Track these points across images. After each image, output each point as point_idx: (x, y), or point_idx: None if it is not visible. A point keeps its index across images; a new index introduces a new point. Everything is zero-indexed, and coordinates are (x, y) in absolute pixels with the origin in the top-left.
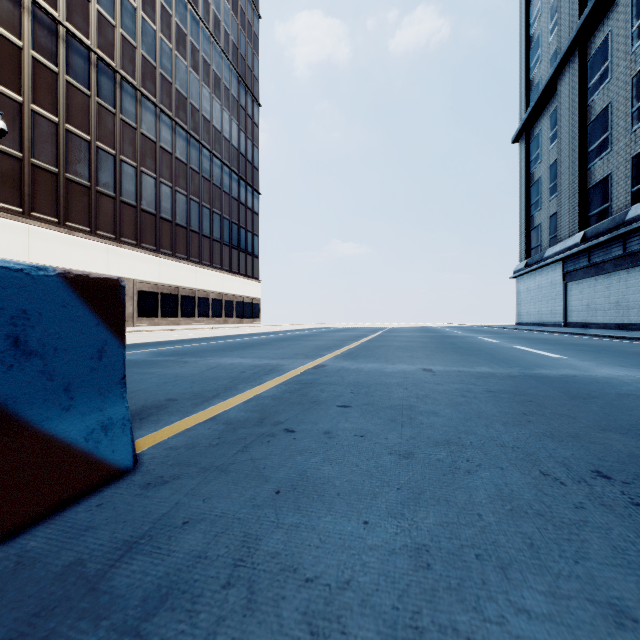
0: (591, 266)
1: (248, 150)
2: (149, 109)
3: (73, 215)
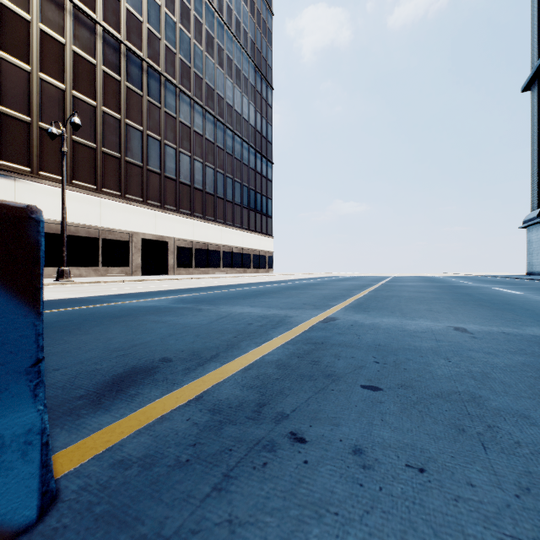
0: None
1: (263, 127)
2: (185, 101)
3: (131, 189)
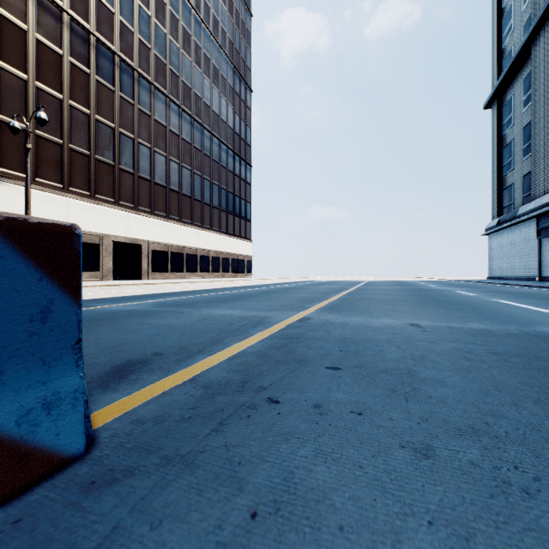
0: None
1: (242, 130)
2: (161, 99)
3: (101, 189)
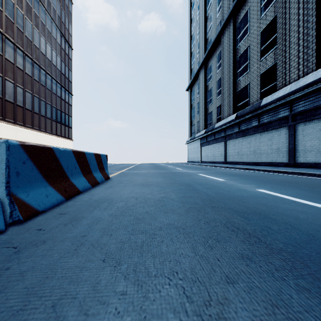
0: (207, 142)
1: (66, 72)
2: (10, 45)
3: None
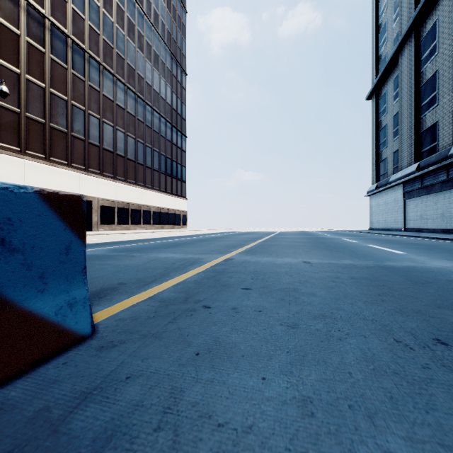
0: (423, 188)
1: (178, 106)
2: (108, 78)
3: (55, 152)
